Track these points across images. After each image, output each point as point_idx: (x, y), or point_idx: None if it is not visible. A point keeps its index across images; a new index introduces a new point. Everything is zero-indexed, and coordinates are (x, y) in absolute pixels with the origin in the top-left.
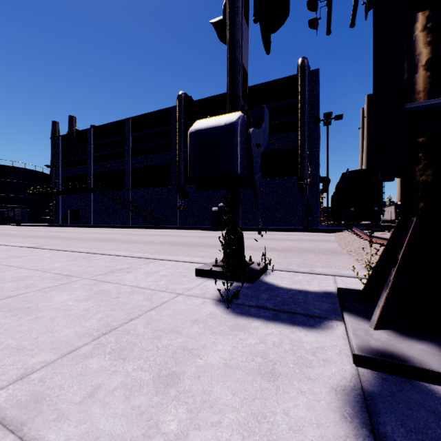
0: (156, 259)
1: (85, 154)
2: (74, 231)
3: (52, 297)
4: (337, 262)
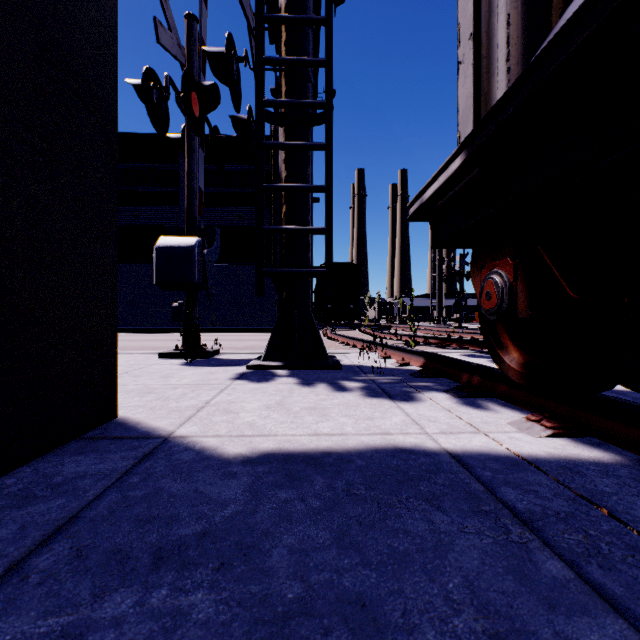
0: None
1: None
2: None
3: None
4: None
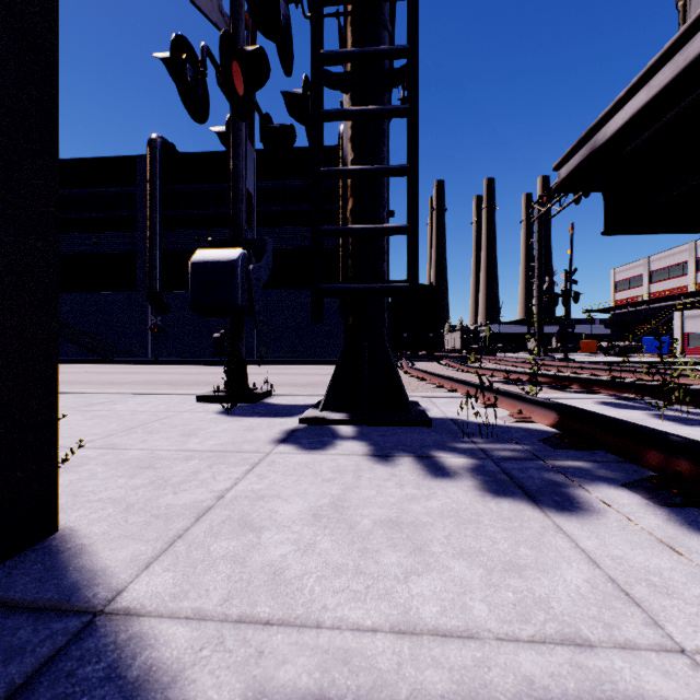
0: (142, 394)
1: None
2: None
3: None
4: None
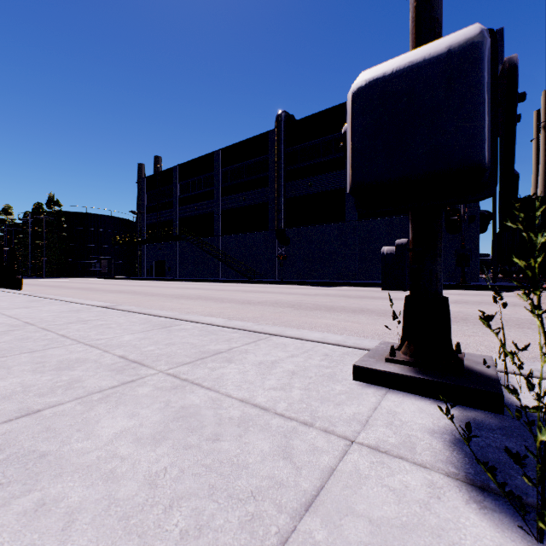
0: (267, 333)
1: (171, 196)
2: (158, 286)
3: (96, 421)
4: None
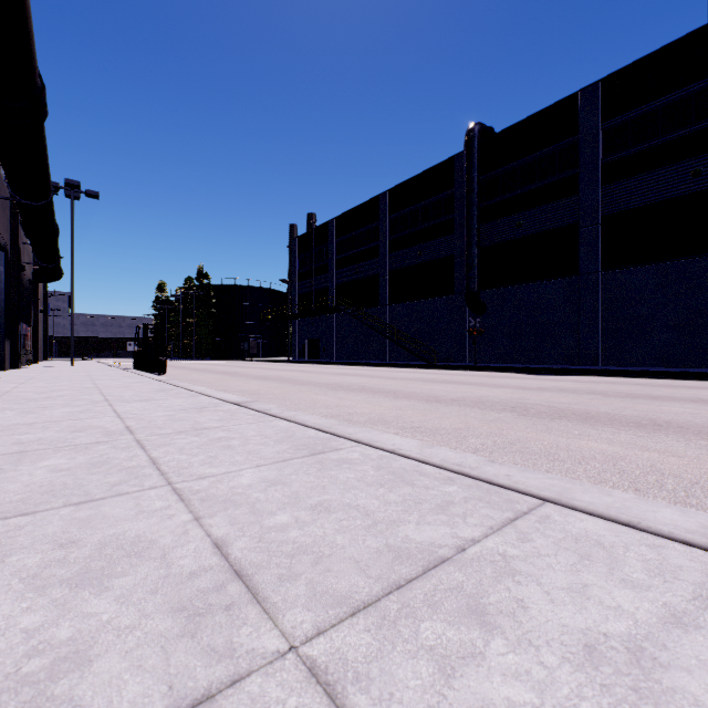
0: (525, 493)
1: (326, 258)
2: (310, 371)
3: None
4: None
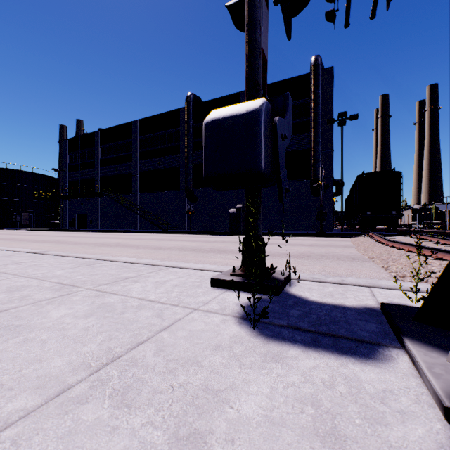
0: (166, 266)
1: (93, 157)
2: (80, 236)
3: (48, 312)
4: (362, 270)
